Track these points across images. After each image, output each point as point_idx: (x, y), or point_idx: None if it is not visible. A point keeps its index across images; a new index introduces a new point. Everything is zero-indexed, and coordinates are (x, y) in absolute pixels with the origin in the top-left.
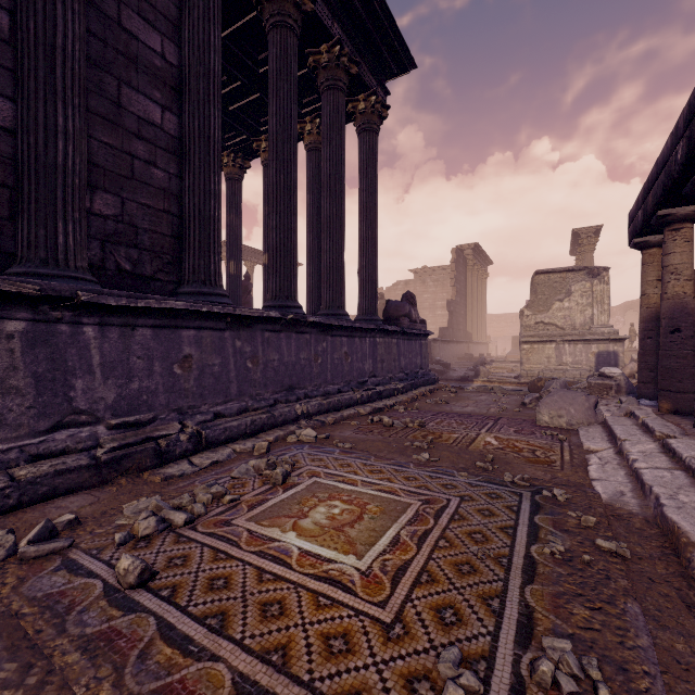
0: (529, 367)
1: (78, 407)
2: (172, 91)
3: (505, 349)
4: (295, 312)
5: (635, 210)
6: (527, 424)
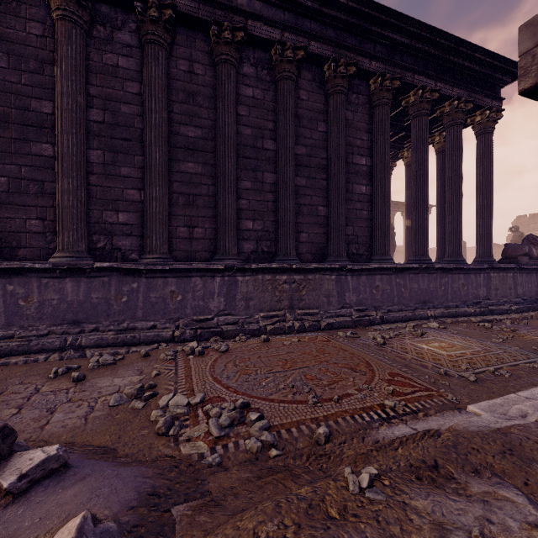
0: None
1: (347, 302)
2: (369, 177)
3: None
4: (427, 262)
5: None
6: None
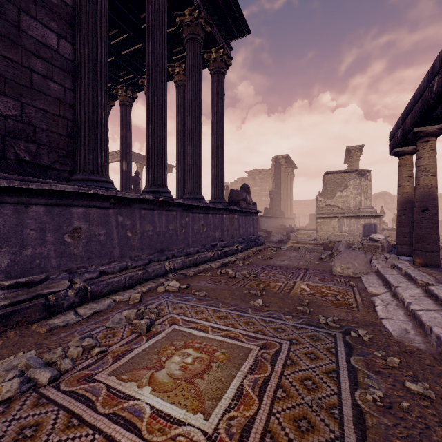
0: (321, 234)
1: None
2: (66, 24)
3: (304, 222)
4: (165, 195)
5: (395, 129)
6: (326, 273)
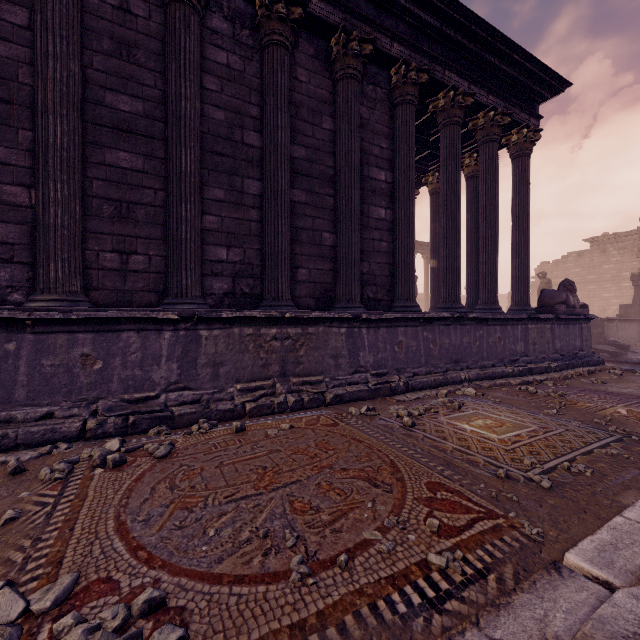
0: None
1: (361, 364)
2: (389, 198)
3: None
4: (460, 311)
5: None
6: None
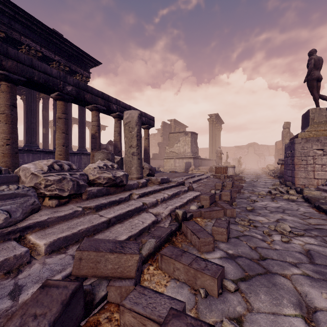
0: (166, 168)
1: None
2: None
3: None
4: (32, 147)
5: None
6: None
